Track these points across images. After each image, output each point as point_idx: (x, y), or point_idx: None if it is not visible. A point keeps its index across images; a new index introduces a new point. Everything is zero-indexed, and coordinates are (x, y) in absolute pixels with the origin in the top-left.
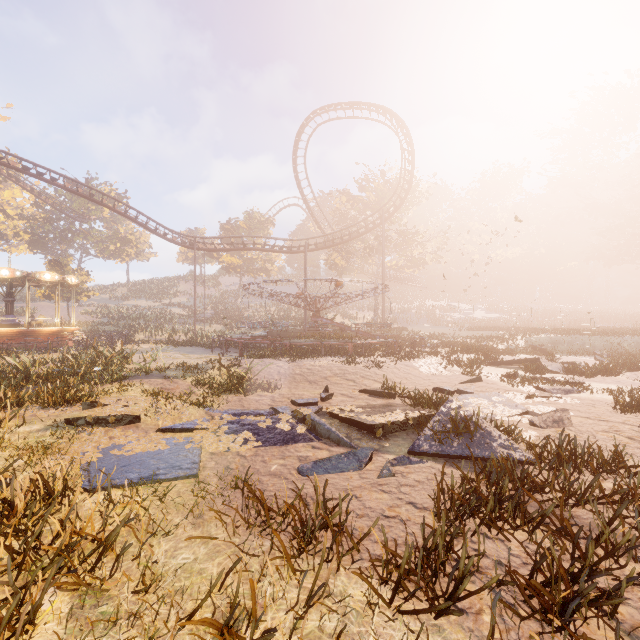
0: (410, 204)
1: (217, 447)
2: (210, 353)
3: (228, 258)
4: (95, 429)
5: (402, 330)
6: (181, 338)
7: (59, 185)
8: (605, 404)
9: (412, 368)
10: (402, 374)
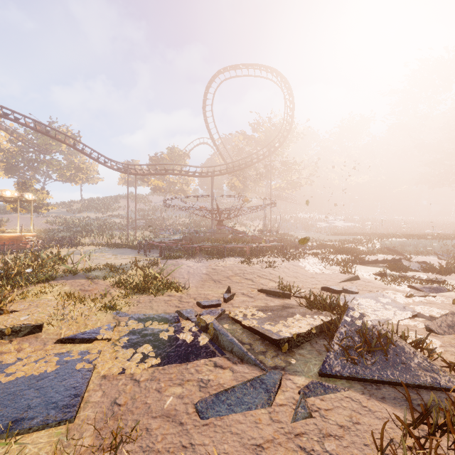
0: (290, 142)
1: (110, 367)
2: (136, 254)
3: (155, 181)
4: None
5: (285, 235)
6: (117, 241)
7: (21, 123)
8: None
9: (299, 267)
10: (291, 273)
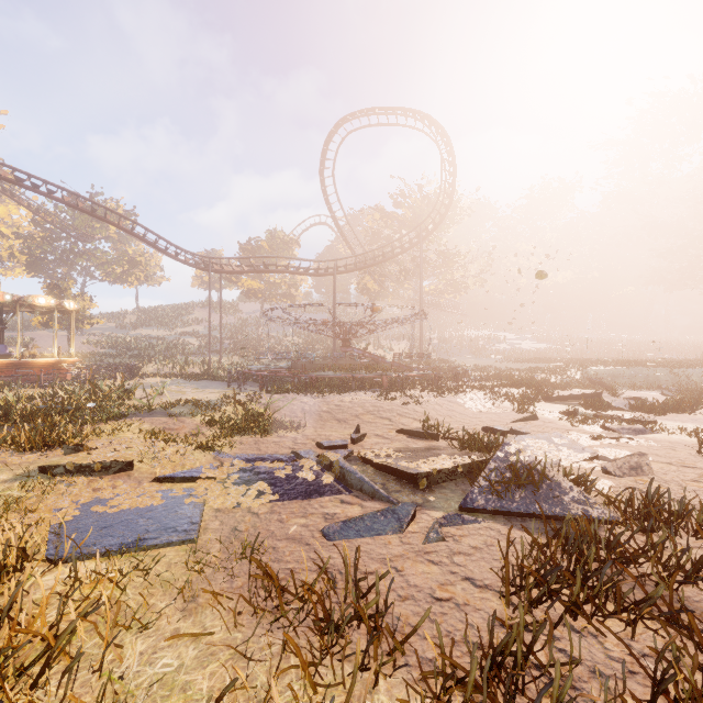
0: (451, 222)
1: (224, 502)
2: (226, 387)
3: (248, 282)
4: (76, 479)
5: (442, 362)
6: (194, 371)
7: (57, 199)
8: (686, 447)
9: (456, 404)
10: (445, 411)
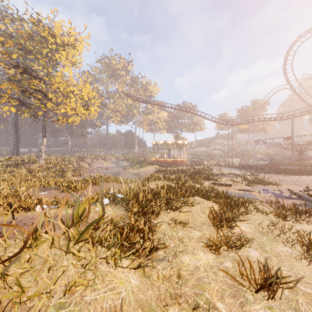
0: None
1: (260, 195)
2: (239, 170)
3: (242, 126)
4: (220, 186)
5: None
6: (222, 164)
7: (180, 110)
8: None
9: None
10: None
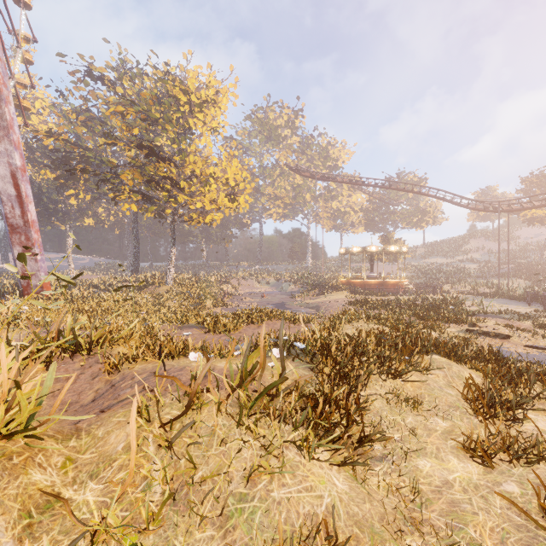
0: None
1: None
2: (526, 305)
3: (531, 211)
4: (484, 337)
5: None
6: (484, 291)
7: (393, 188)
8: None
9: None
10: None
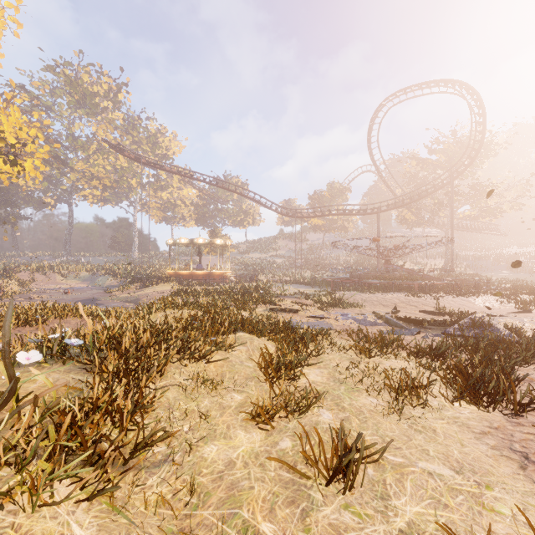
0: (484, 157)
1: (338, 323)
2: (311, 288)
3: (315, 220)
4: (282, 313)
5: (472, 276)
6: (287, 279)
7: (219, 186)
8: None
9: (467, 302)
10: (457, 305)
